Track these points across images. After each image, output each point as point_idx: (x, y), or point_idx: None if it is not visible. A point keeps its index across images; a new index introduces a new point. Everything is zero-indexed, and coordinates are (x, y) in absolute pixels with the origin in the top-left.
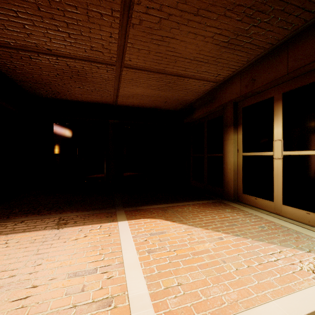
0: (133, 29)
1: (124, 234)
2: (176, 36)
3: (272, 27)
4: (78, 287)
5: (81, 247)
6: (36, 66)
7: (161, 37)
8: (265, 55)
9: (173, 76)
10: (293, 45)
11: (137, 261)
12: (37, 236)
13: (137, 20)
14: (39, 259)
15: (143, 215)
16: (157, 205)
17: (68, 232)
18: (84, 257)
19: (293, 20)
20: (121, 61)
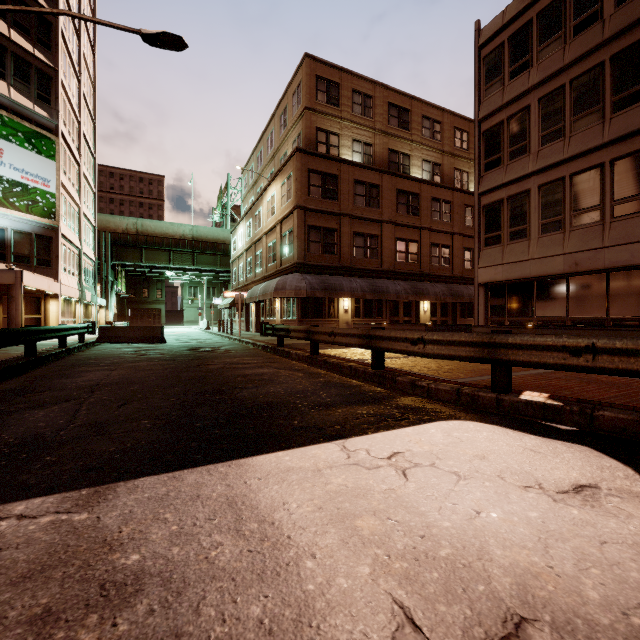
0: None
1: None
2: None
3: None
4: None
5: None
6: None
7: None
8: None
9: None
10: None
11: None
12: None
13: None
14: None
15: None
16: None
17: None
18: None
19: None
20: None
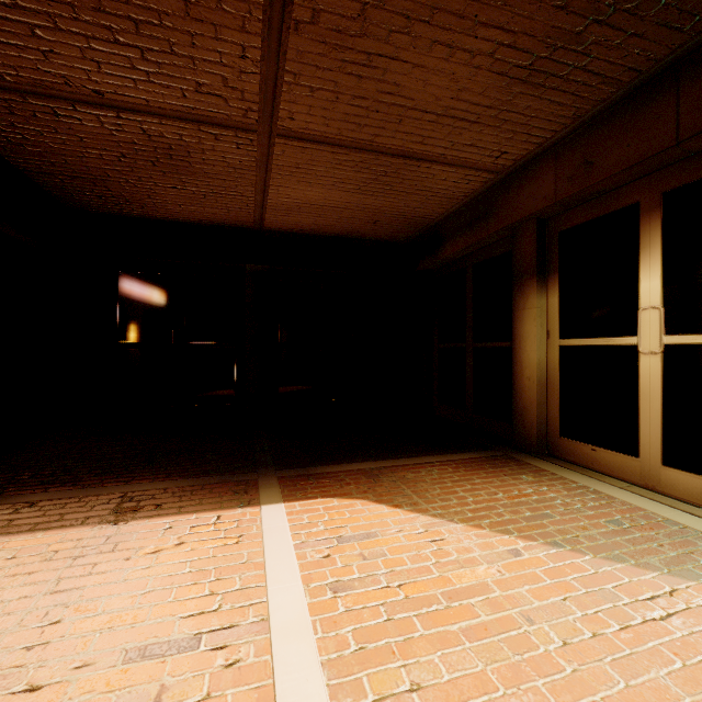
0: (296, 37)
1: (274, 538)
2: (402, 54)
3: (644, 26)
4: (148, 691)
5: (166, 575)
6: (70, 136)
7: (366, 57)
8: (619, 102)
9: (395, 157)
10: (691, 71)
11: (305, 616)
12: (61, 544)
13: (305, 11)
14: (57, 606)
15: (323, 490)
16: (357, 464)
17: (138, 532)
18: (172, 603)
19: (698, 6)
20: (271, 120)
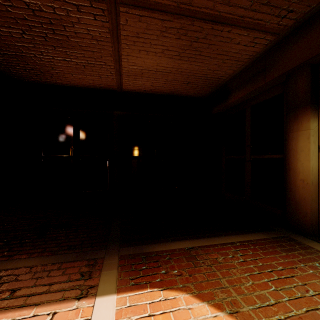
0: None
1: None
2: None
3: None
4: None
5: None
6: None
7: None
8: None
9: (206, 21)
10: None
11: None
12: None
13: None
14: None
15: (152, 275)
16: (178, 242)
17: None
18: None
19: None
20: None
